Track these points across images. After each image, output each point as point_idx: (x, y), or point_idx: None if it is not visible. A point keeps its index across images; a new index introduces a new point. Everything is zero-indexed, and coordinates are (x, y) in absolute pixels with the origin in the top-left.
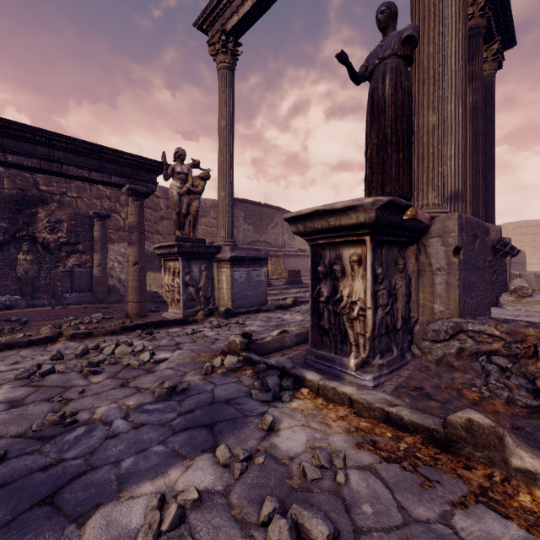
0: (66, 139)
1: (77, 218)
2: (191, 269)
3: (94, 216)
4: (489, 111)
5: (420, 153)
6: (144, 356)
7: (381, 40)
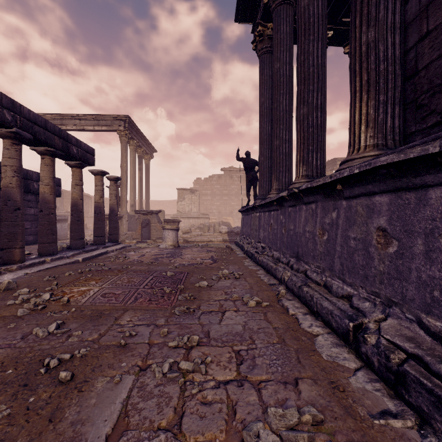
0: None
1: None
2: None
3: None
4: (148, 175)
5: (122, 200)
6: None
7: None
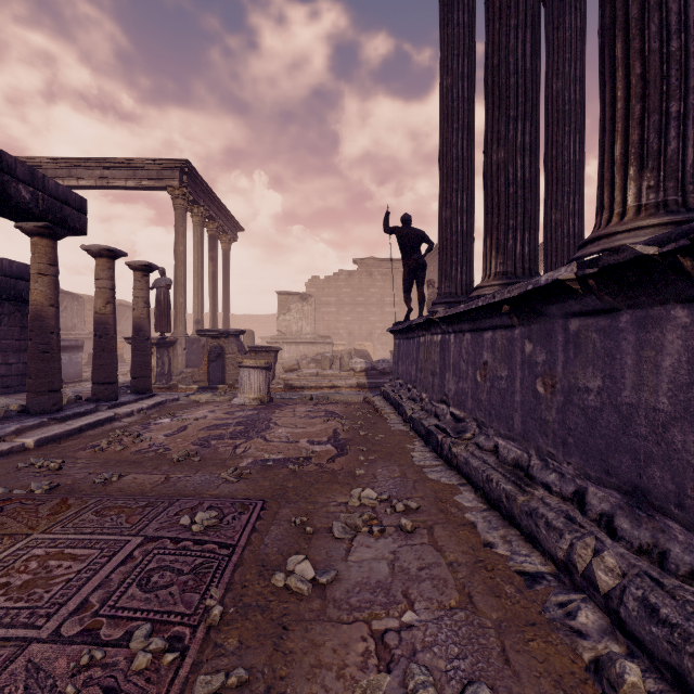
0: None
1: None
2: None
3: None
4: (228, 269)
5: (177, 311)
6: None
7: (161, 278)
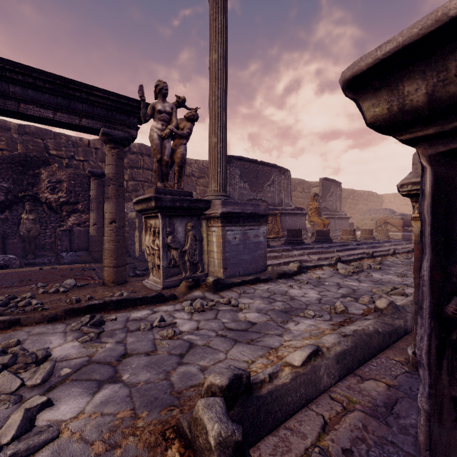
0: (19, 68)
1: (76, 178)
2: (174, 228)
3: (90, 175)
4: None
5: None
6: (10, 424)
7: None
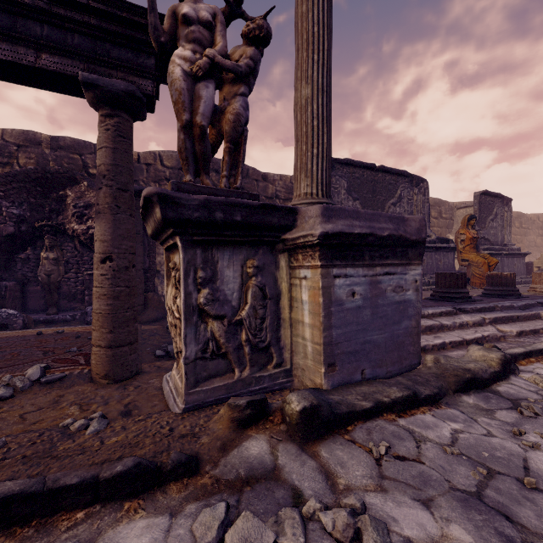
0: None
1: None
2: (214, 271)
3: None
4: None
5: None
6: None
7: None
